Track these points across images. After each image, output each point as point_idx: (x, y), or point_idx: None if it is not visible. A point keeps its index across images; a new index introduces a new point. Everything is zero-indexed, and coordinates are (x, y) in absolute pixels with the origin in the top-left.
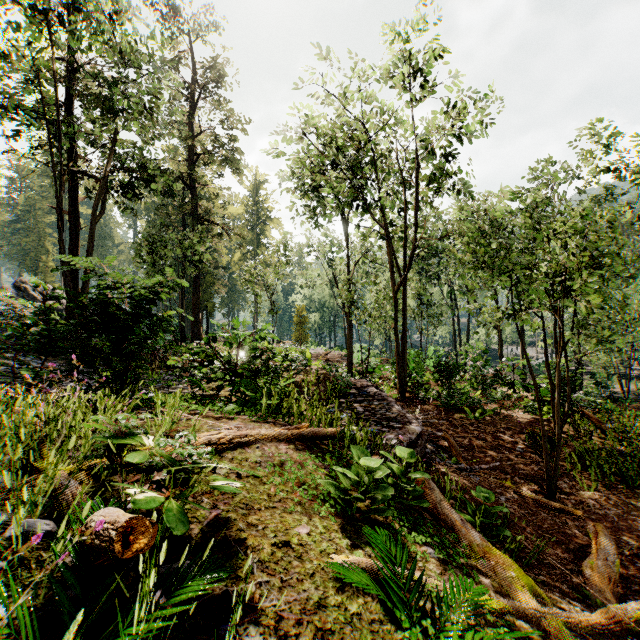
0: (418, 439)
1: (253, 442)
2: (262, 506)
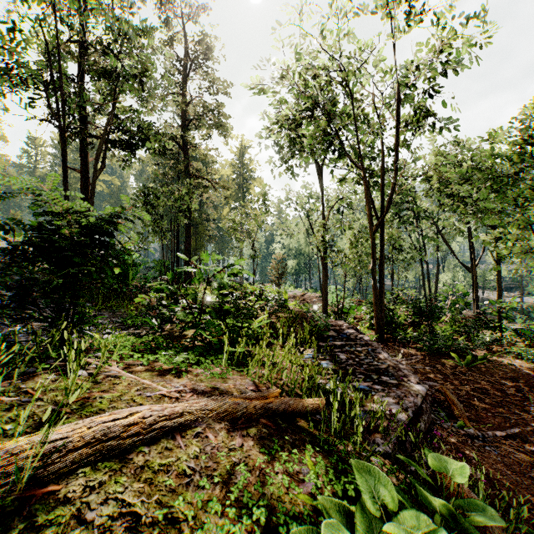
0: (421, 402)
1: (193, 422)
2: None
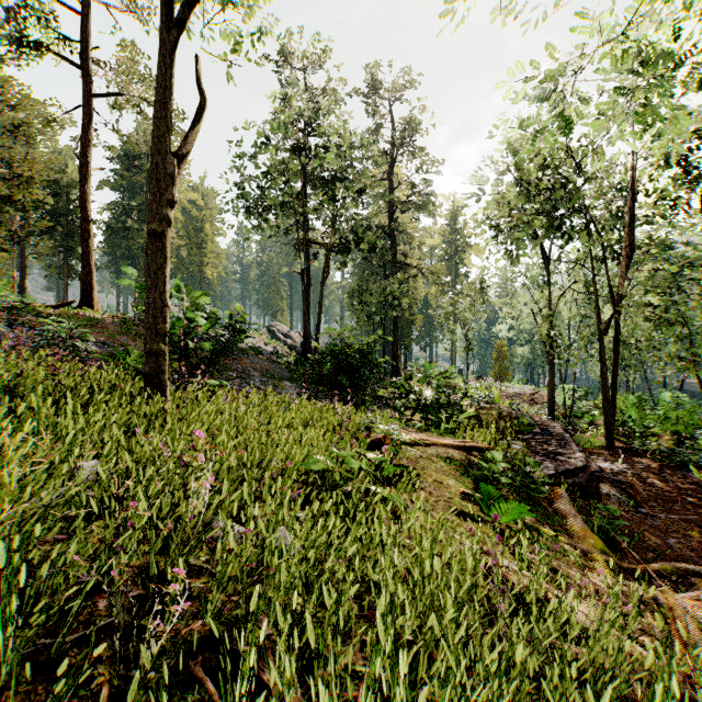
0: (580, 472)
1: (432, 445)
2: (432, 469)
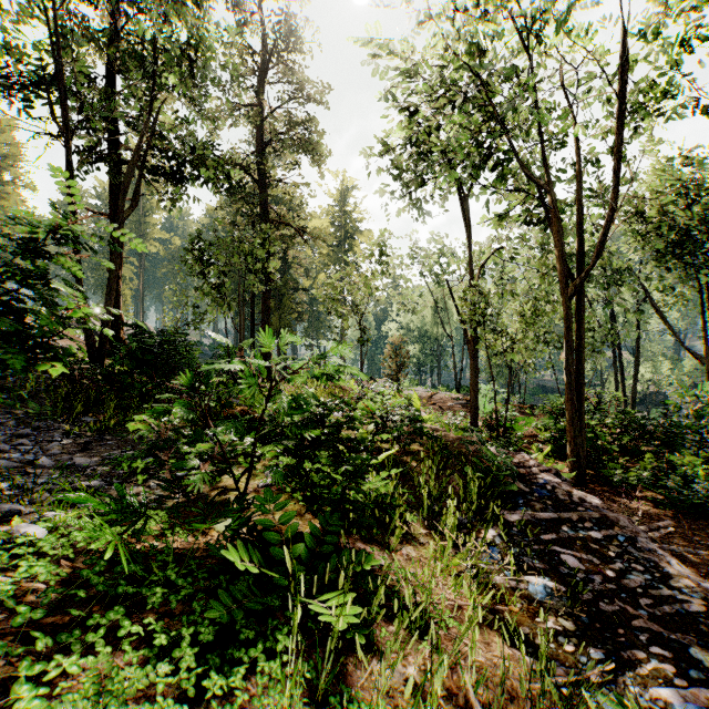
0: None
1: None
2: None
